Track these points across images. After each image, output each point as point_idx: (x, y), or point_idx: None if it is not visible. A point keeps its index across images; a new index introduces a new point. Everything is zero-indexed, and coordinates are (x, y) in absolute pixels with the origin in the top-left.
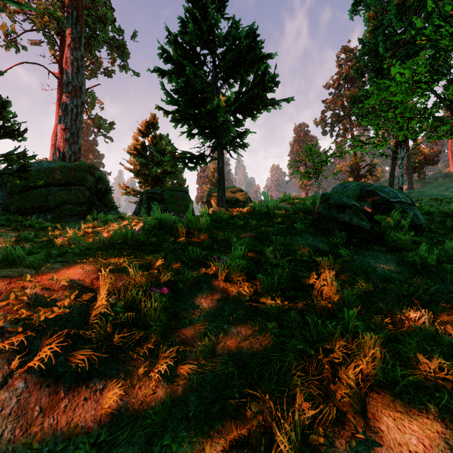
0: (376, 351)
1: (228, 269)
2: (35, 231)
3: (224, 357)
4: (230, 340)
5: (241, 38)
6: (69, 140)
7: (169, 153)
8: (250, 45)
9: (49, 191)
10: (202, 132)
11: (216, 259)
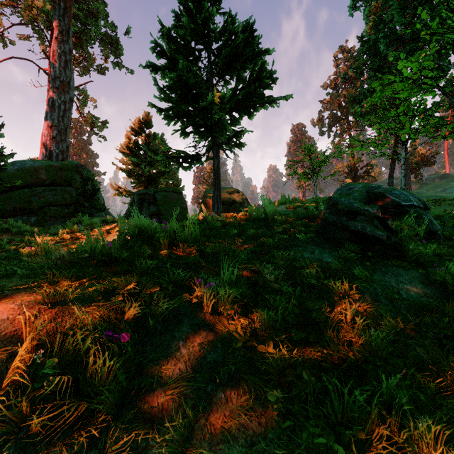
0: None
1: (216, 297)
2: (11, 235)
3: (204, 451)
4: (215, 413)
5: (238, 32)
6: (56, 138)
7: (162, 152)
8: (246, 40)
9: (33, 192)
10: (197, 130)
11: (202, 282)
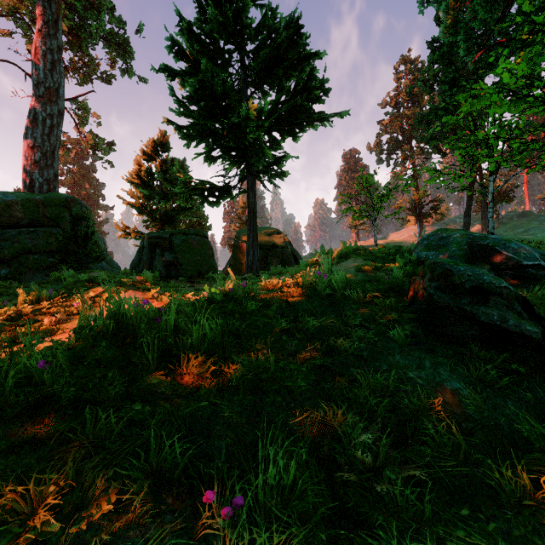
0: None
1: None
2: None
3: None
4: None
5: (279, 29)
6: (40, 162)
7: (182, 182)
8: (291, 39)
9: (4, 235)
10: (226, 154)
11: (218, 490)
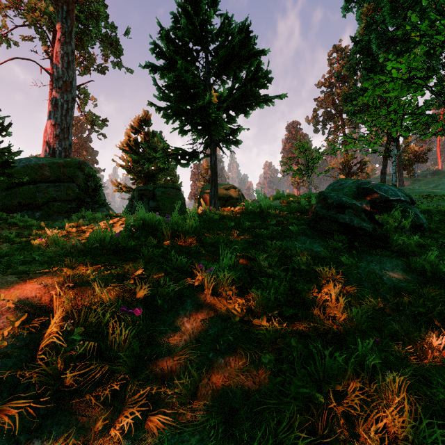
0: (403, 401)
1: (216, 280)
2: (19, 229)
3: (208, 402)
4: (216, 374)
5: (234, 34)
6: (59, 136)
7: (161, 149)
8: (243, 41)
9: (38, 188)
10: (195, 128)
11: (203, 268)
